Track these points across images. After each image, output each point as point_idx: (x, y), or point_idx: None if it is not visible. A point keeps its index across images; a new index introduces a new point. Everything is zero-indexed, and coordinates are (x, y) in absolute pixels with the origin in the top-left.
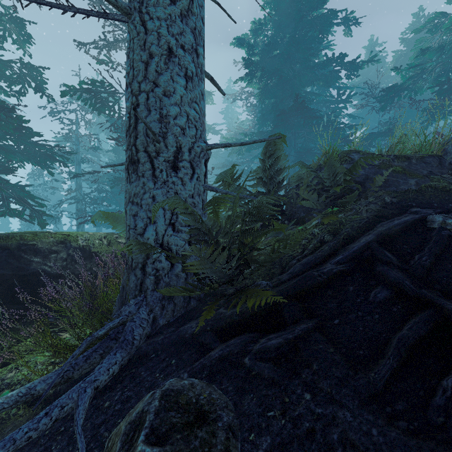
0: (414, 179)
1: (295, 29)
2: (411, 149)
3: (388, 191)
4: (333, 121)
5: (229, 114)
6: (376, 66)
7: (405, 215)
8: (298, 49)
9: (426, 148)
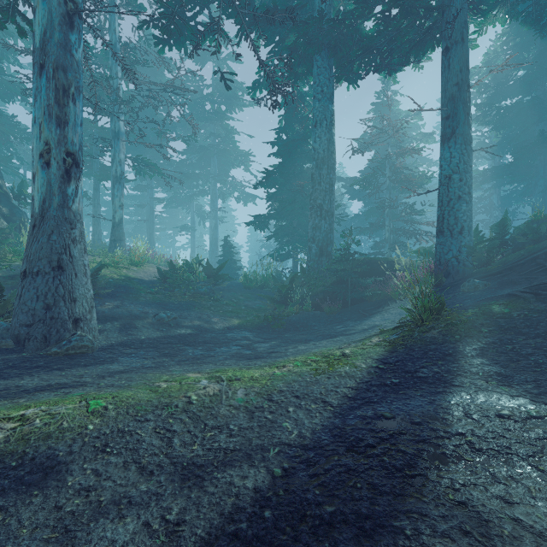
0: None
1: (543, 51)
2: None
3: None
4: None
5: None
6: None
7: None
8: (546, 73)
9: None
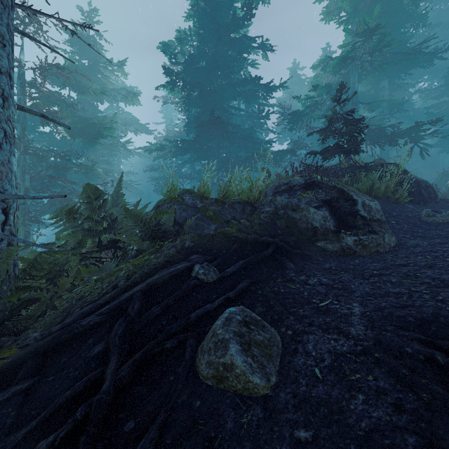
0: (216, 225)
1: (216, 46)
2: (236, 192)
3: (195, 234)
4: (250, 136)
5: (168, 112)
6: (297, 86)
7: (182, 263)
8: (218, 65)
9: (246, 192)
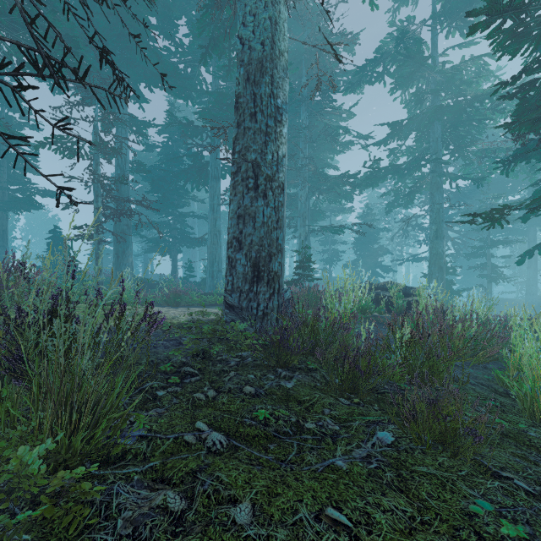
0: None
1: None
2: None
3: None
4: None
5: None
6: None
7: None
8: None
9: None
